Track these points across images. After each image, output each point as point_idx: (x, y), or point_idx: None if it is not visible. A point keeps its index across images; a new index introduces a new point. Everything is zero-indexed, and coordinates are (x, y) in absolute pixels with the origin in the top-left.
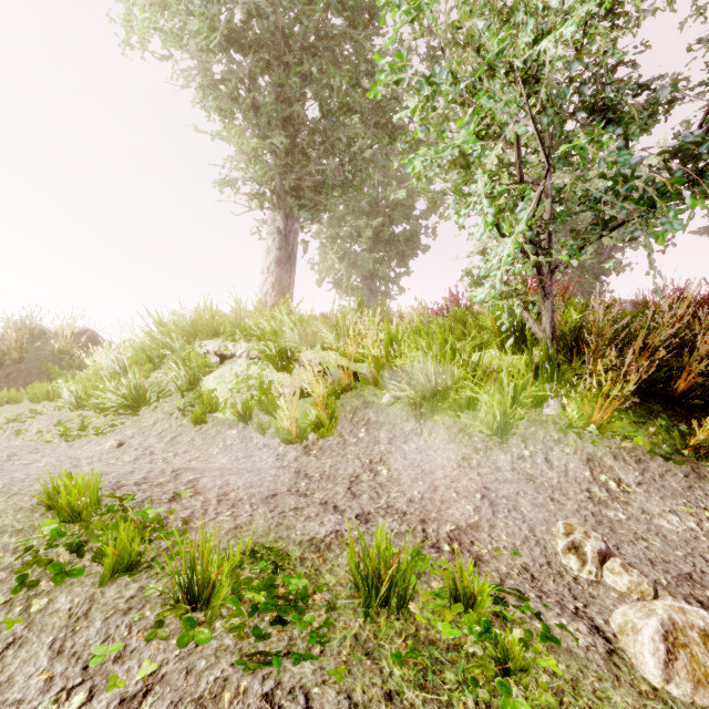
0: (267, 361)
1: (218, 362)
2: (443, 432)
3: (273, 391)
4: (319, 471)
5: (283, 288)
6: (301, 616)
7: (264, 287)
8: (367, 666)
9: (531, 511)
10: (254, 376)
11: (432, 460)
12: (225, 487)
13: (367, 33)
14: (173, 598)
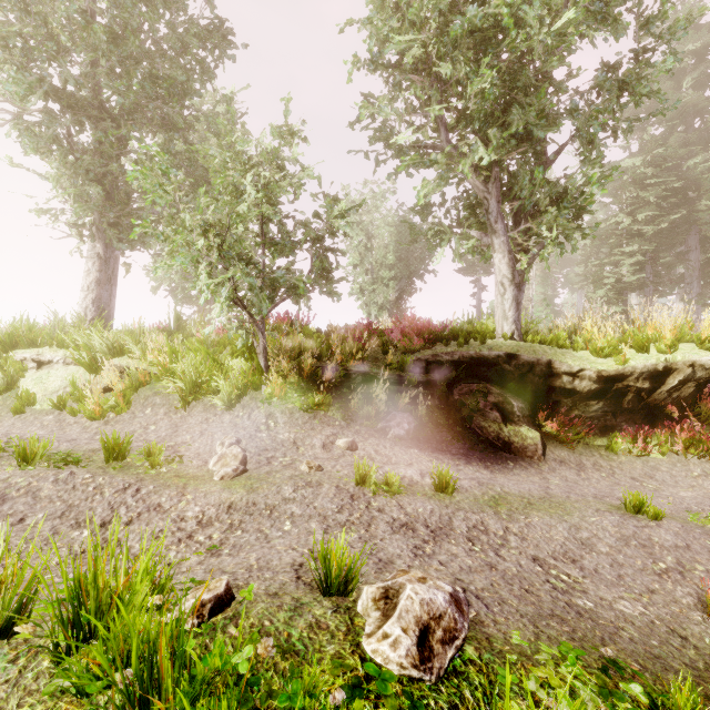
0: (81, 366)
1: (36, 367)
2: (201, 407)
3: (81, 386)
4: (111, 431)
5: (103, 304)
6: (77, 464)
7: (84, 303)
8: (100, 470)
9: (219, 436)
10: (69, 377)
11: (187, 421)
12: (42, 438)
13: (182, 108)
14: (17, 460)
